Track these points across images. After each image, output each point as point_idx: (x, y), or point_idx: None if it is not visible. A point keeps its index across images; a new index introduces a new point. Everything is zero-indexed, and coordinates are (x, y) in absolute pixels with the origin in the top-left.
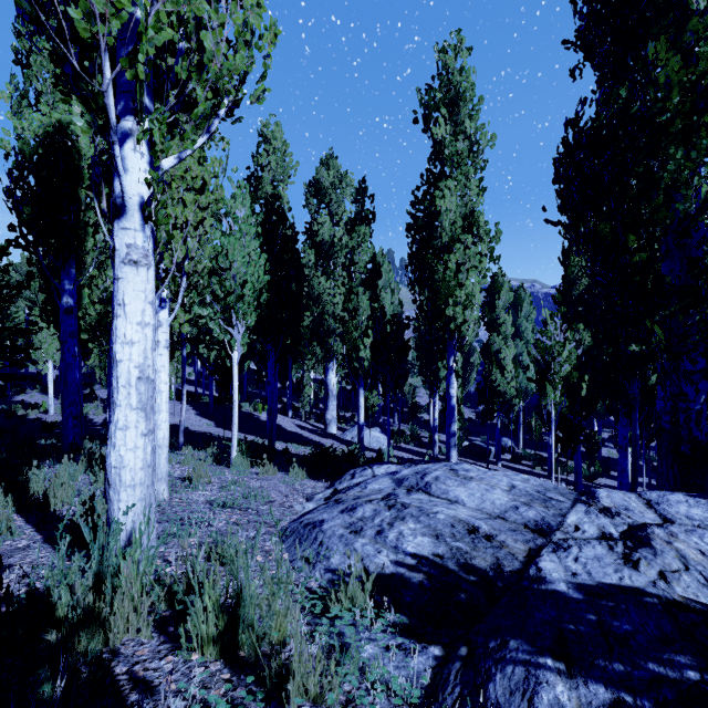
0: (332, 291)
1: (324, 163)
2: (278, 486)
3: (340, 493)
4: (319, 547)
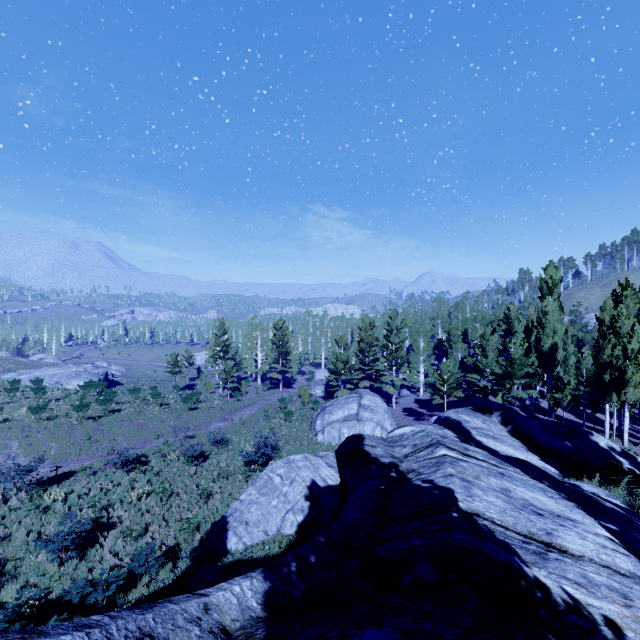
0: None
1: None
2: (635, 448)
3: None
4: None
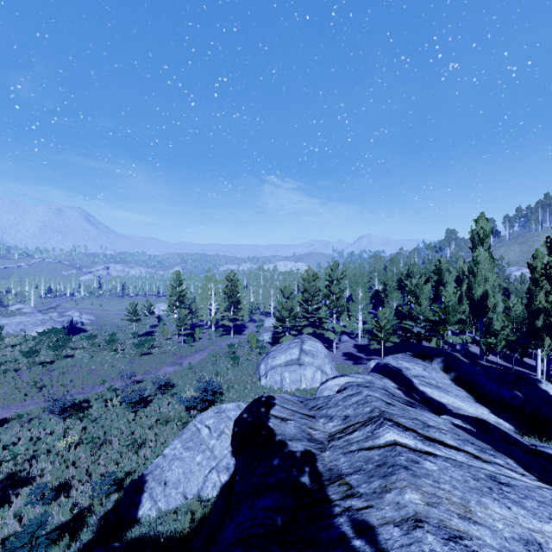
0: None
1: None
2: None
3: None
4: None
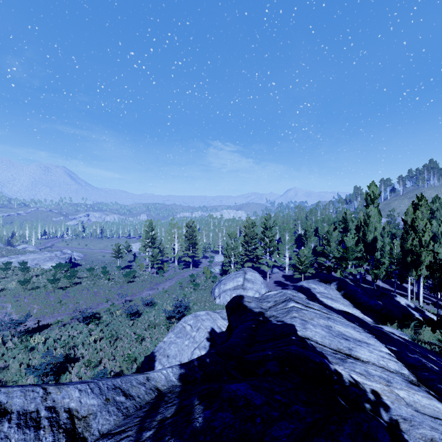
0: (437, 248)
1: (433, 203)
2: (428, 307)
3: (441, 310)
4: (439, 312)
